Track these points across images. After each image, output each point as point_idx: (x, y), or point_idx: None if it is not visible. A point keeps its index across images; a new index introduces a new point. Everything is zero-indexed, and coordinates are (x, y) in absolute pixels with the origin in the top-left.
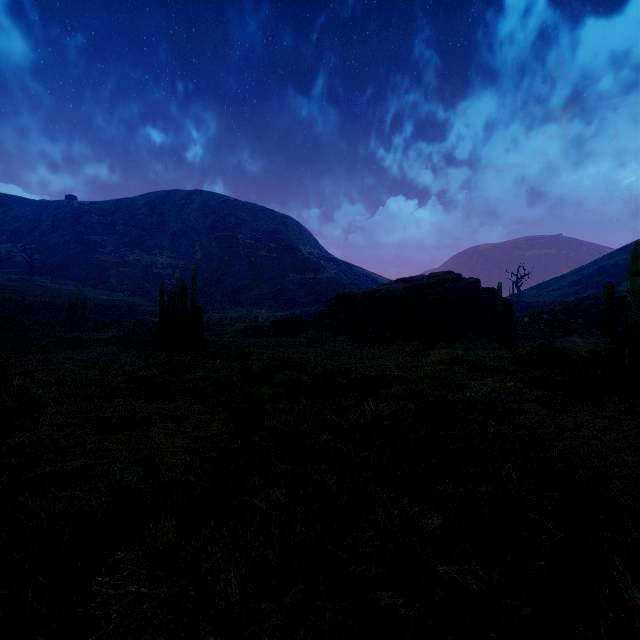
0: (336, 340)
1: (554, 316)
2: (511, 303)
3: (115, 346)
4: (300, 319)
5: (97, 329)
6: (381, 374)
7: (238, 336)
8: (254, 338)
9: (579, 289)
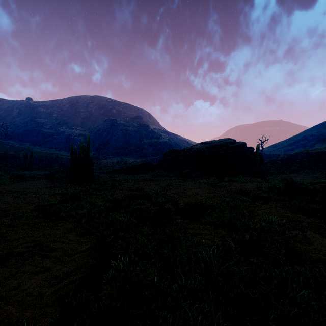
0: (168, 176)
1: (284, 162)
2: (262, 155)
3: (43, 180)
4: (149, 164)
5: (39, 169)
6: (198, 203)
7: (115, 173)
8: (123, 174)
9: (293, 147)
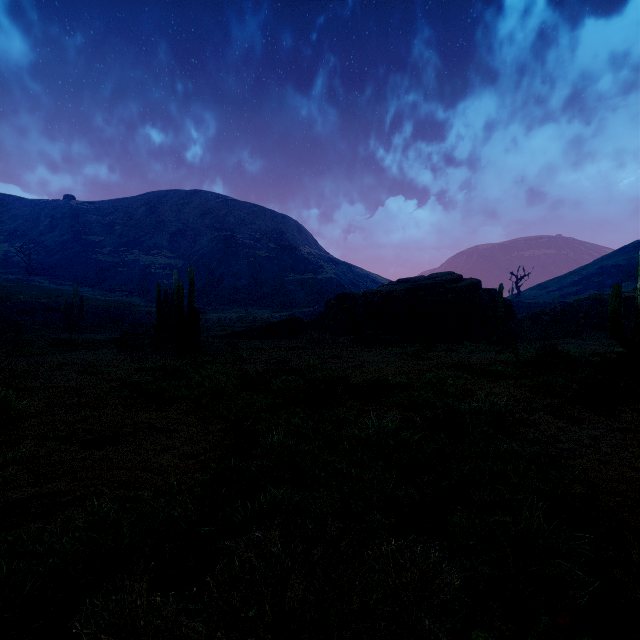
0: (335, 342)
1: (555, 317)
2: (512, 304)
3: (111, 348)
4: (299, 320)
5: (94, 330)
6: (382, 380)
7: (236, 337)
8: (252, 340)
9: (579, 289)
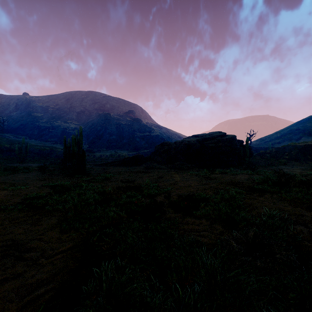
0: (160, 168)
1: (272, 154)
2: (251, 148)
3: (36, 172)
4: (141, 156)
5: (34, 161)
6: (191, 195)
7: (108, 165)
8: (116, 166)
9: (280, 141)
